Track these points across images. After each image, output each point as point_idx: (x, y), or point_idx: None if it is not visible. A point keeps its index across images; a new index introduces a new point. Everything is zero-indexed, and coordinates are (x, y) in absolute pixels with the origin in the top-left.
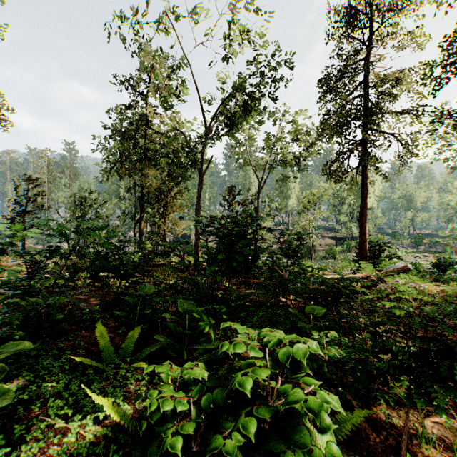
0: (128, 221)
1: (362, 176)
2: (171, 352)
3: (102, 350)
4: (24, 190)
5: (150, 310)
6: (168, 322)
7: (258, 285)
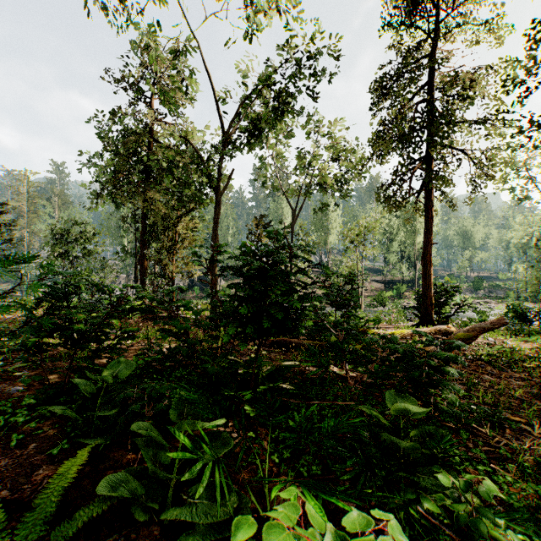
0: (132, 261)
1: (426, 203)
2: (136, 512)
3: None
4: None
5: (114, 410)
6: (137, 441)
7: (298, 346)
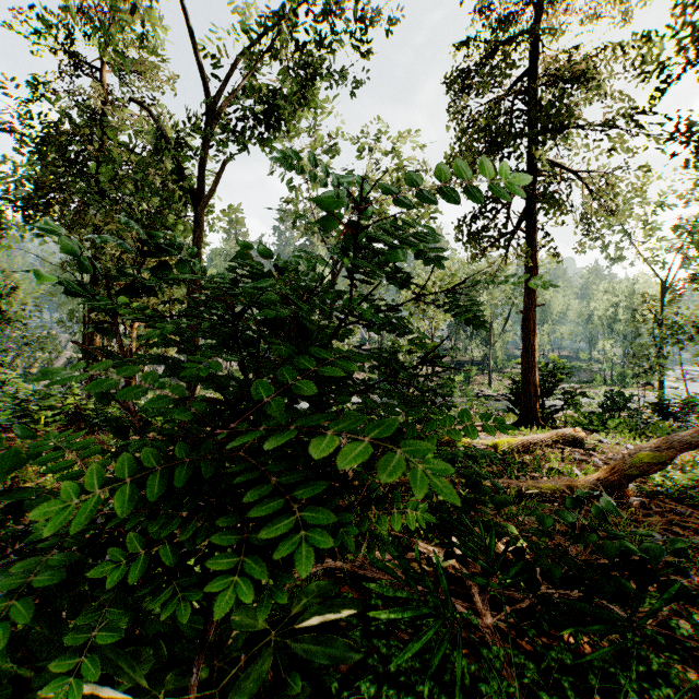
0: None
1: (527, 245)
2: None
3: None
4: None
5: None
6: None
7: None
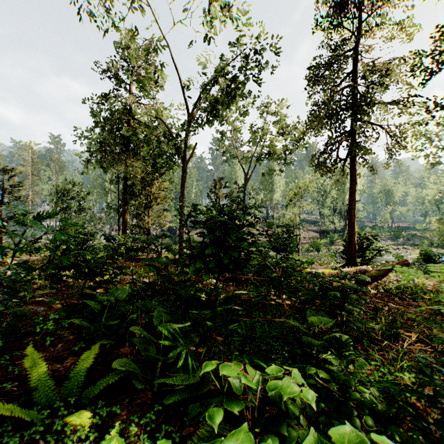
0: (115, 214)
1: (350, 168)
2: (136, 383)
3: (37, 386)
4: (1, 181)
5: (116, 321)
6: (135, 339)
7: (247, 281)
